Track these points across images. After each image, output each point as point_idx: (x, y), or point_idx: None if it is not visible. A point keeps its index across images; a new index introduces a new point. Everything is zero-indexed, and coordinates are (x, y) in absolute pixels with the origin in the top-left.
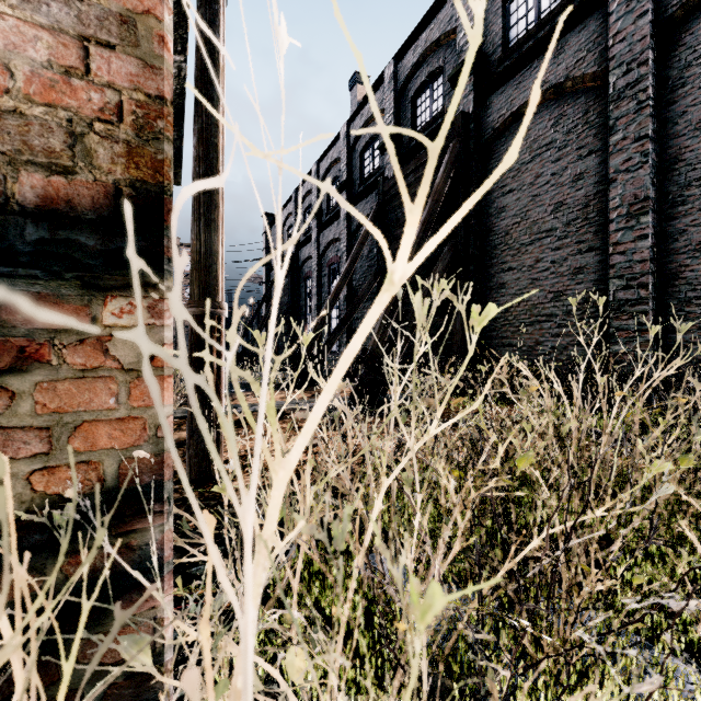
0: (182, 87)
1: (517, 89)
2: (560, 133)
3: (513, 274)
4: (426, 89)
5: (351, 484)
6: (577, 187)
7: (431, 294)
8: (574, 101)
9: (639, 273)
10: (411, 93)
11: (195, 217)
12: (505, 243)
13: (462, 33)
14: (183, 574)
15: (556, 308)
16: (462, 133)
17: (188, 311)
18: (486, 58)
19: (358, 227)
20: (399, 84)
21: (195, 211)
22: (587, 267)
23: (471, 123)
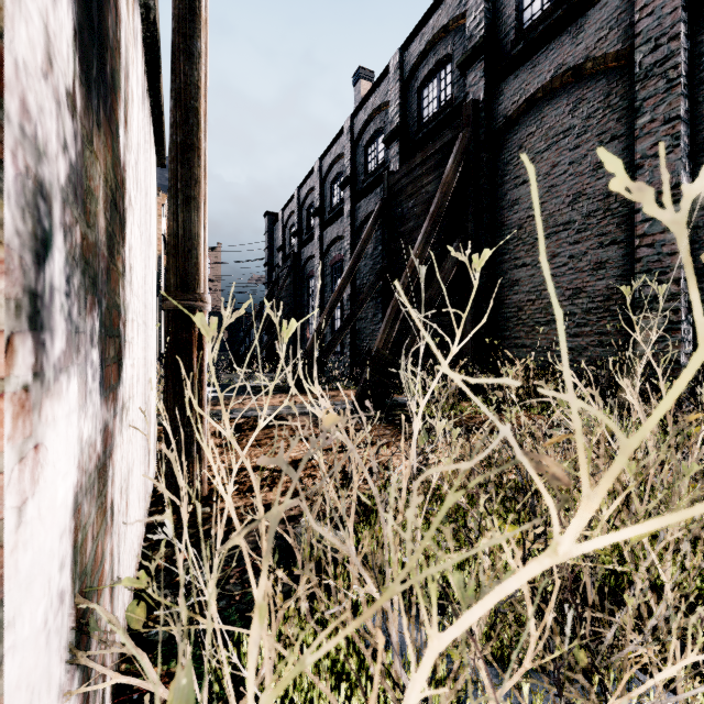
0: (153, 35)
1: (532, 73)
2: (579, 118)
3: (527, 270)
4: (433, 78)
5: (356, 559)
6: (598, 176)
7: (439, 291)
8: (594, 83)
9: (669, 267)
10: (417, 83)
11: (172, 194)
12: (518, 238)
13: (472, 17)
14: (137, 640)
15: (575, 306)
16: (472, 121)
17: (164, 304)
18: (498, 42)
19: (362, 224)
20: (405, 75)
21: (172, 187)
22: (609, 262)
23: (482, 111)
